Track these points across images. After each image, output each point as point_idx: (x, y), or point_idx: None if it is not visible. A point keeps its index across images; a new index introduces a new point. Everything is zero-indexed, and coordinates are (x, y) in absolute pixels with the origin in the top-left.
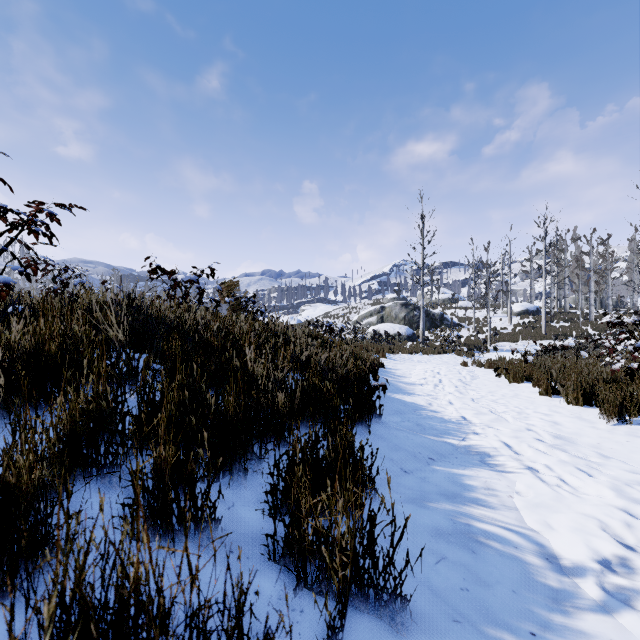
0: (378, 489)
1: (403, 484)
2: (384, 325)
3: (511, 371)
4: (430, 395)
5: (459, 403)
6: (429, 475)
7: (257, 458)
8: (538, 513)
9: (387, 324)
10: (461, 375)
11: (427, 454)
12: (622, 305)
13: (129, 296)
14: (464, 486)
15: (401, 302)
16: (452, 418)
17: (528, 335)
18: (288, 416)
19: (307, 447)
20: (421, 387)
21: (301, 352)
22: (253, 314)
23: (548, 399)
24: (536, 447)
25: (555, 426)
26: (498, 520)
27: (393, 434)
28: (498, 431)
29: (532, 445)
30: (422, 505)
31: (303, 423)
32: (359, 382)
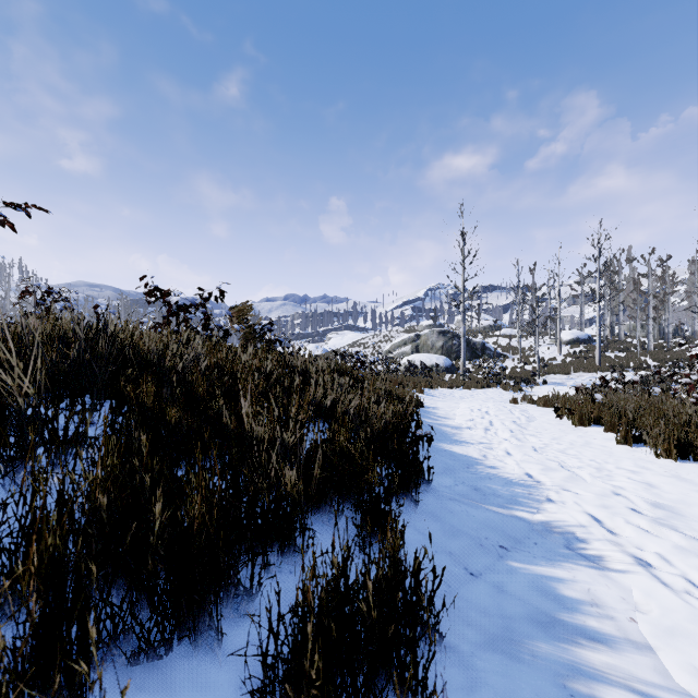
0: (445, 635)
1: (474, 603)
2: (420, 355)
3: (576, 412)
4: (482, 443)
5: (520, 455)
6: (506, 579)
7: (246, 592)
8: (686, 657)
9: (423, 354)
10: (515, 416)
11: (496, 539)
12: (682, 333)
13: (97, 322)
14: (560, 600)
15: (438, 330)
16: (516, 477)
17: (580, 366)
18: (301, 508)
19: (328, 584)
20: (470, 432)
21: (325, 393)
22: (269, 344)
23: (629, 449)
24: (640, 526)
25: (651, 490)
26: (632, 677)
27: (448, 509)
28: (581, 498)
29: (633, 522)
30: (512, 653)
31: (325, 507)
32: (400, 434)
